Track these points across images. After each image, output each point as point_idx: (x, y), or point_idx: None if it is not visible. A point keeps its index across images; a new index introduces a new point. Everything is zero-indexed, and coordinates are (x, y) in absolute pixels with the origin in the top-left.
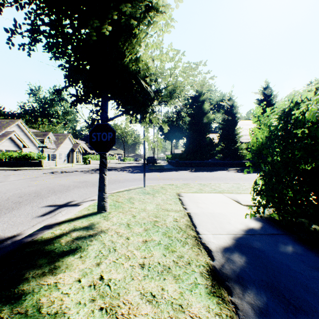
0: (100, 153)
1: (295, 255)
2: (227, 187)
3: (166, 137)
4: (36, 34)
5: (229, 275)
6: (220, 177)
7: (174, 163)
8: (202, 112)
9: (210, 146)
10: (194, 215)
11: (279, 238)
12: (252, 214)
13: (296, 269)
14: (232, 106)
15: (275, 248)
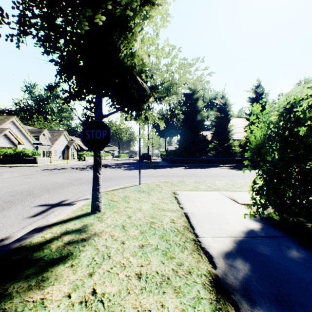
0: (94, 151)
1: (301, 261)
2: (222, 185)
3: (160, 134)
4: (26, 26)
5: (233, 286)
6: (214, 174)
7: (168, 159)
8: (196, 110)
9: (204, 143)
10: (191, 215)
11: (282, 241)
12: (251, 215)
13: (305, 278)
14: (224, 104)
15: (279, 253)
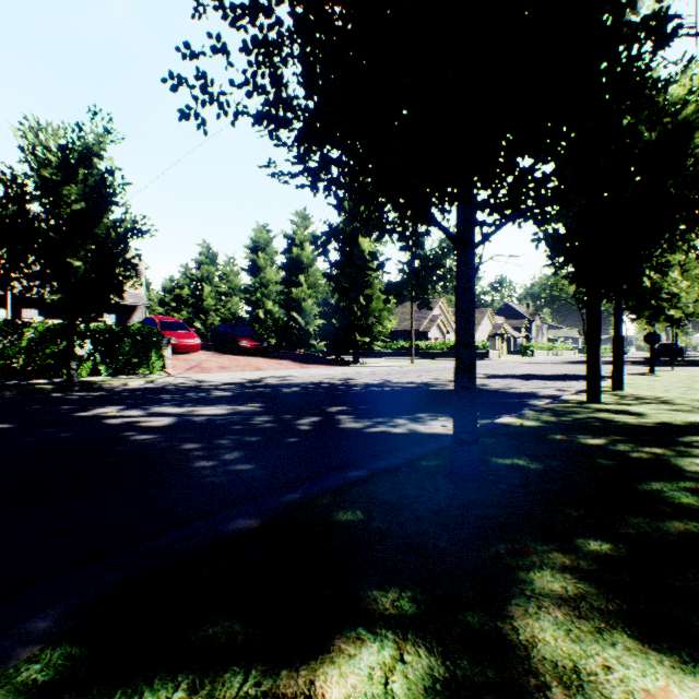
0: (650, 346)
1: None
2: None
3: None
4: None
5: None
6: None
7: None
8: None
9: None
10: None
11: None
12: None
13: None
14: None
15: None
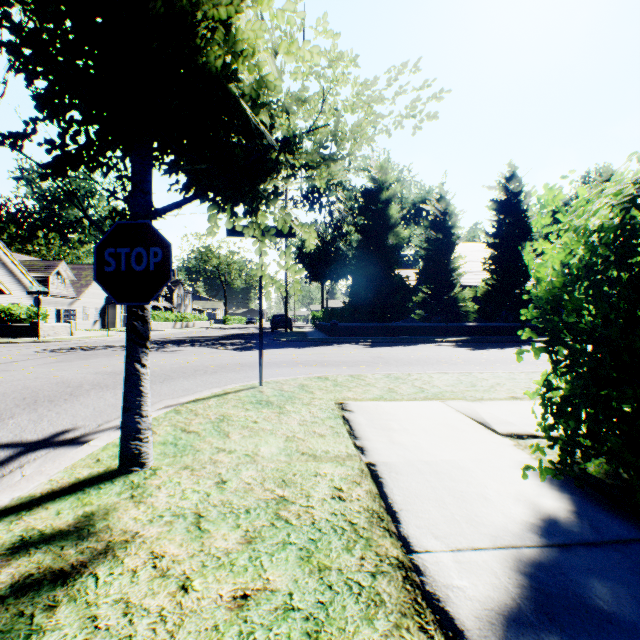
0: (129, 306)
1: None
2: (449, 384)
3: (311, 275)
4: None
5: None
6: (426, 359)
7: (329, 327)
8: (386, 224)
9: (402, 294)
10: (387, 471)
11: None
12: (547, 473)
13: None
14: (444, 213)
15: None
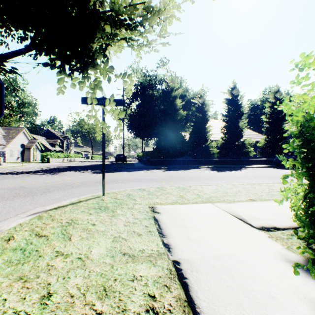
0: None
1: None
2: (213, 192)
3: (136, 134)
4: None
5: None
6: (197, 177)
7: (145, 161)
8: (174, 109)
9: (182, 144)
10: (189, 270)
11: None
12: None
13: None
14: (203, 104)
15: None
